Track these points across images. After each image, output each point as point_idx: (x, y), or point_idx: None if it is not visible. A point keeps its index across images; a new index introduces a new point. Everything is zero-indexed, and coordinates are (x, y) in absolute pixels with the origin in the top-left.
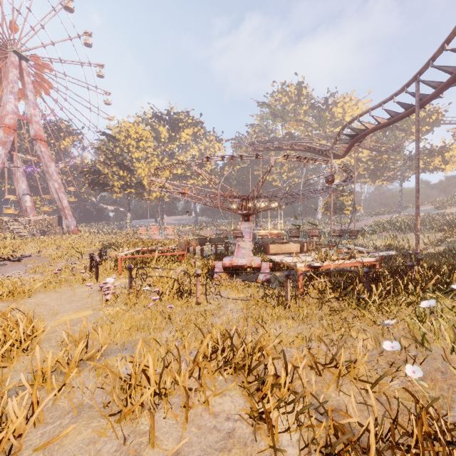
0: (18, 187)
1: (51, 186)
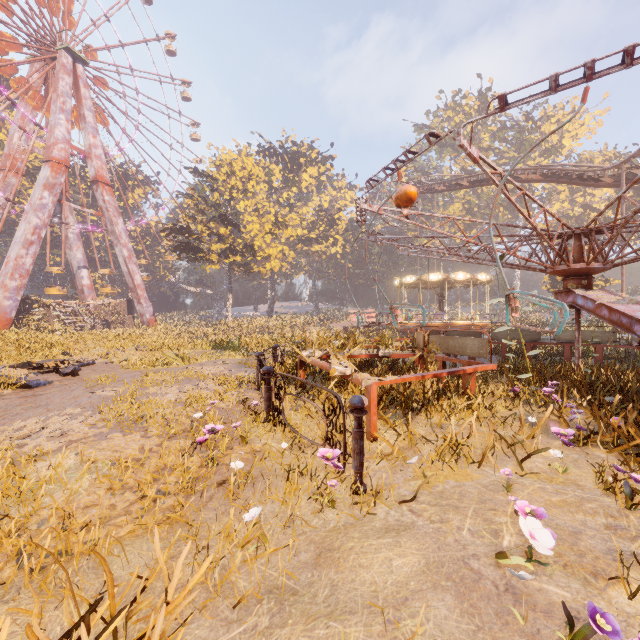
0: (71, 257)
1: (118, 254)
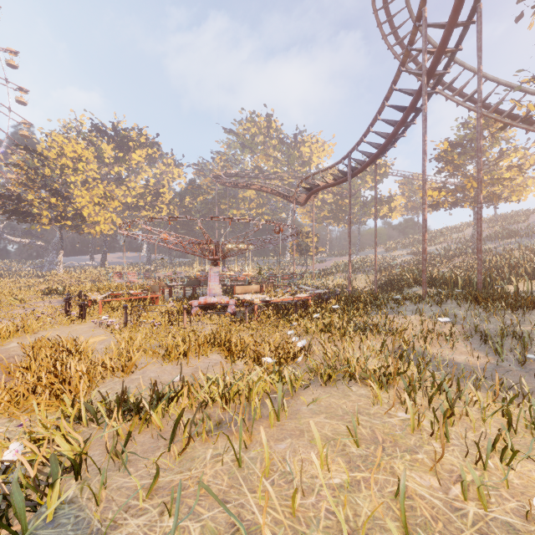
0: None
1: None
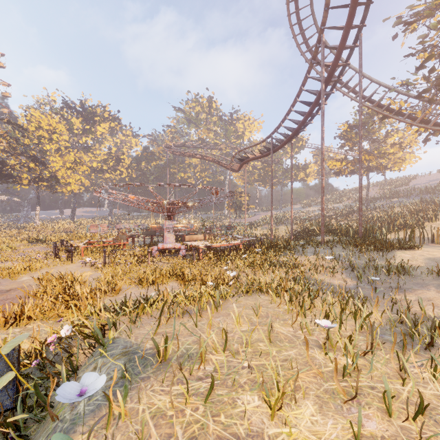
0: None
1: None
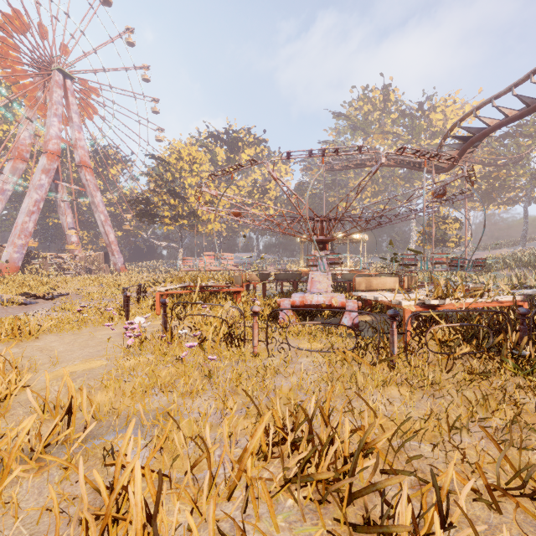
0: (63, 221)
1: (97, 218)
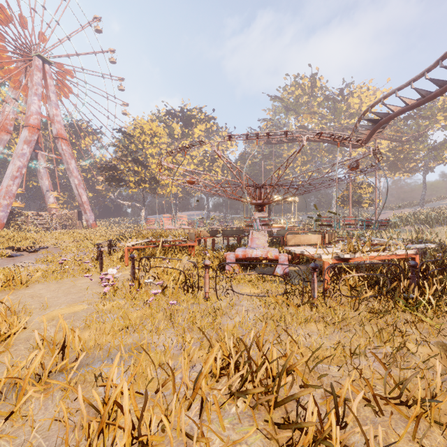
0: (42, 184)
1: (72, 182)
